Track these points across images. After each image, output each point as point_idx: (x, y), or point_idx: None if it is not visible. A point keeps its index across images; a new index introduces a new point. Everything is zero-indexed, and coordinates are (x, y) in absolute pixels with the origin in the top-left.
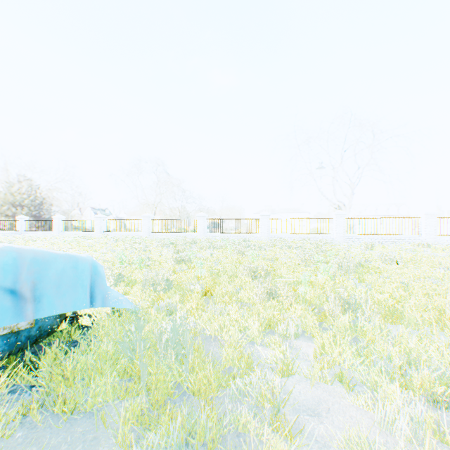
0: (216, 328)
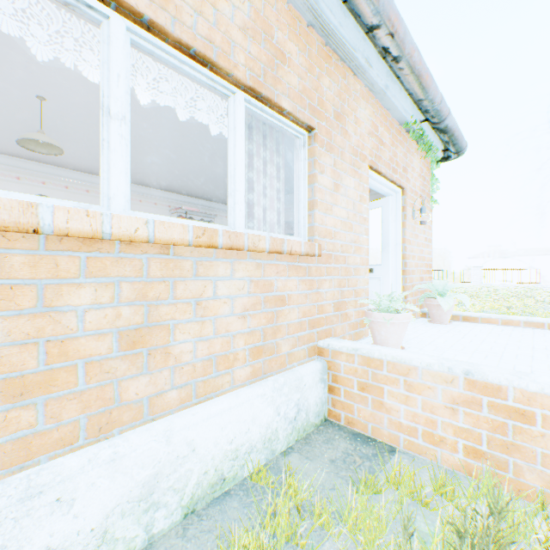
0: None
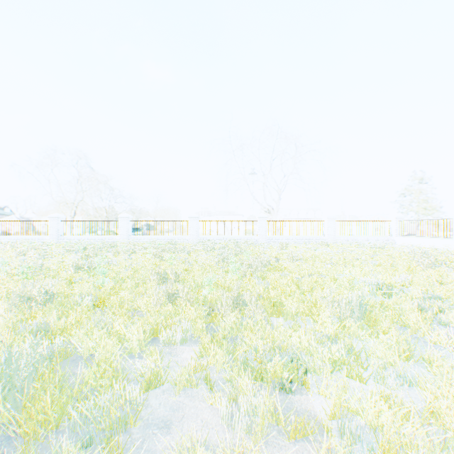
0: (91, 345)
